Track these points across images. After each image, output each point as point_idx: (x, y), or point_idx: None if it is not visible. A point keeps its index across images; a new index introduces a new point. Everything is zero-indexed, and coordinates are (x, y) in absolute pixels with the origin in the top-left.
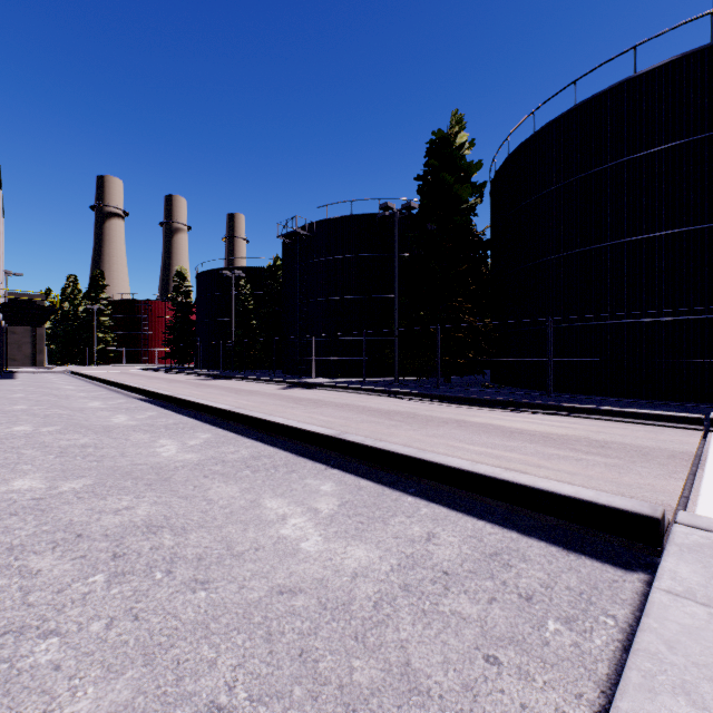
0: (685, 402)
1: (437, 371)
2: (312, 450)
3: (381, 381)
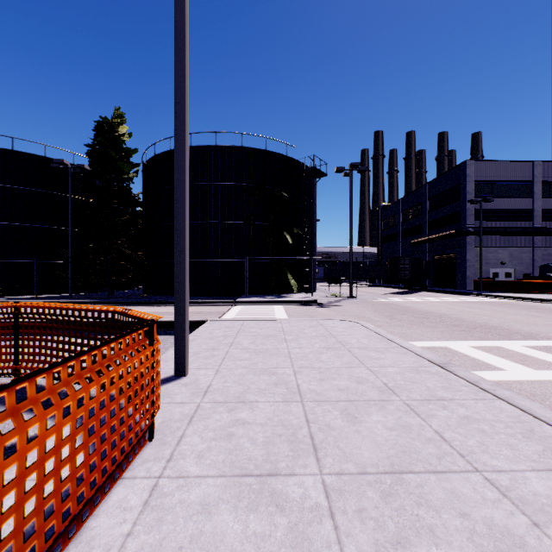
0: (234, 297)
1: (108, 287)
2: None
3: (52, 297)
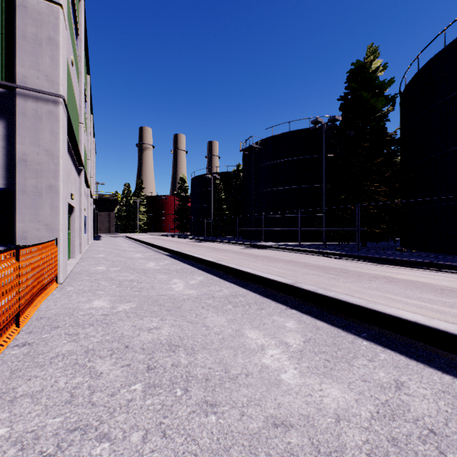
0: None
1: (357, 238)
2: (272, 293)
3: (311, 245)
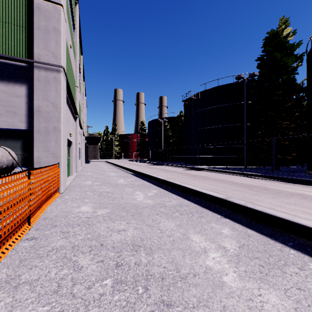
0: None
1: (272, 163)
2: (209, 204)
3: (235, 168)
